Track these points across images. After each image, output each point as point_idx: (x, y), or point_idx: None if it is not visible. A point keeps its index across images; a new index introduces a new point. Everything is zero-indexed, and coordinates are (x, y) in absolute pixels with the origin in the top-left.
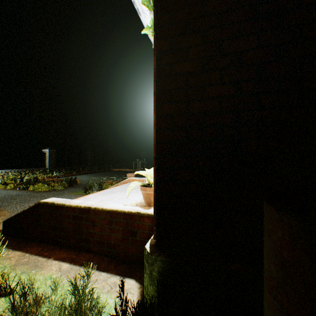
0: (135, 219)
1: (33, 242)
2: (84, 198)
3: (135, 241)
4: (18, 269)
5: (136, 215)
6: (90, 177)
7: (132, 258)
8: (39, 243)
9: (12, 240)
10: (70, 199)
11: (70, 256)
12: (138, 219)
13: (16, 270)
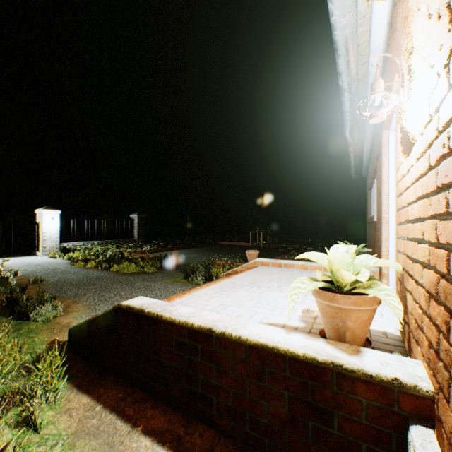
0: (324, 379)
1: (110, 376)
2: (191, 298)
3: (324, 434)
4: (78, 450)
5: (327, 370)
6: (190, 253)
7: None
8: (118, 380)
9: (79, 364)
10: (171, 304)
11: (172, 429)
12: (336, 383)
13: (74, 450)
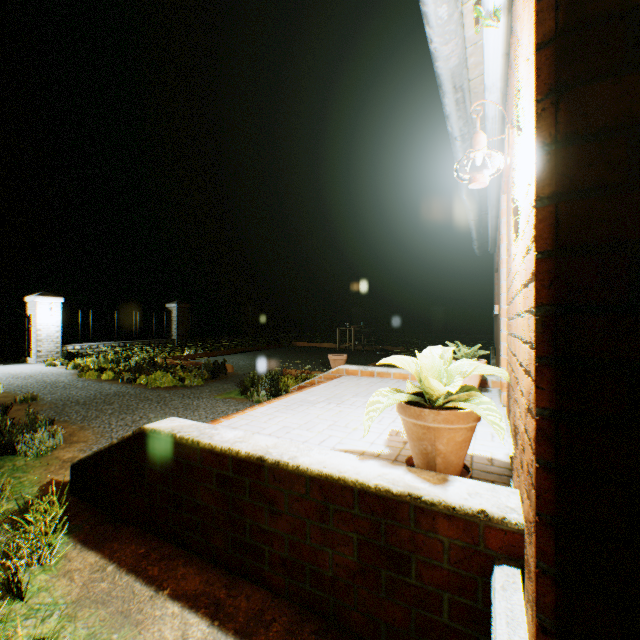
0: (400, 516)
1: (129, 526)
2: (244, 419)
3: (400, 585)
4: (81, 622)
5: (403, 504)
6: (252, 359)
7: (391, 639)
8: (140, 531)
9: (86, 512)
10: (212, 426)
11: (210, 591)
12: (414, 520)
13: (75, 622)
